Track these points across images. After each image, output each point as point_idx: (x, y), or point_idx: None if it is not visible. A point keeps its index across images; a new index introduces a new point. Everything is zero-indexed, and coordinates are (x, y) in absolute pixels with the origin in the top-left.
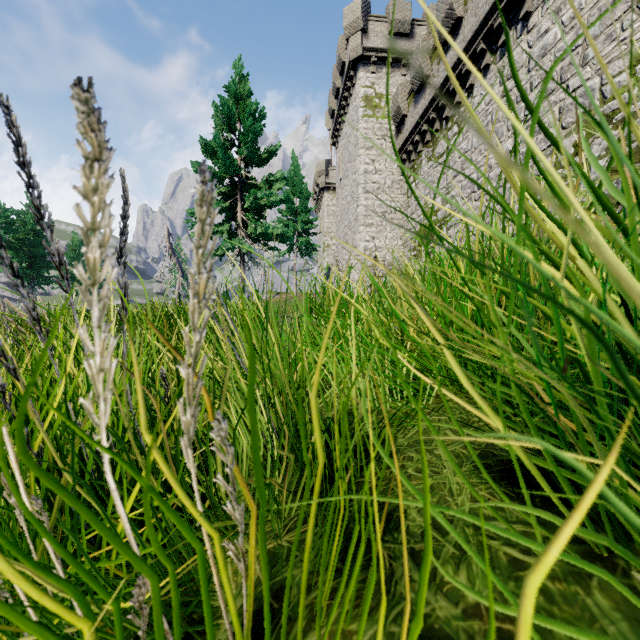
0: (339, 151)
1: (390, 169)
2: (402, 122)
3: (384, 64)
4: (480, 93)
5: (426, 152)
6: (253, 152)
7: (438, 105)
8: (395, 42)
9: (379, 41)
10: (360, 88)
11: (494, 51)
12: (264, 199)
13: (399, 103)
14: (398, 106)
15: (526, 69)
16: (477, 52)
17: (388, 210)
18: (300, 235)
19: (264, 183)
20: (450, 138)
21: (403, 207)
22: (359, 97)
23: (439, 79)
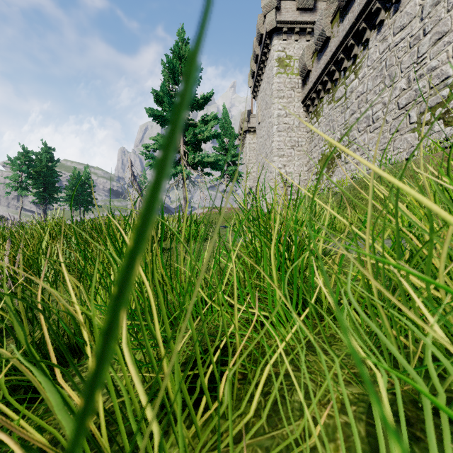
0: (258, 102)
1: (297, 113)
2: (307, 76)
3: (293, 33)
4: (375, 45)
5: (327, 97)
6: (192, 98)
7: (337, 59)
8: (301, 15)
9: (289, 15)
10: (274, 52)
11: (388, 8)
12: (200, 135)
13: (305, 61)
14: (304, 63)
15: (419, 18)
16: (373, 11)
17: (296, 144)
18: (229, 165)
19: (201, 122)
20: (348, 84)
21: (308, 141)
22: (273, 59)
23: (339, 38)
